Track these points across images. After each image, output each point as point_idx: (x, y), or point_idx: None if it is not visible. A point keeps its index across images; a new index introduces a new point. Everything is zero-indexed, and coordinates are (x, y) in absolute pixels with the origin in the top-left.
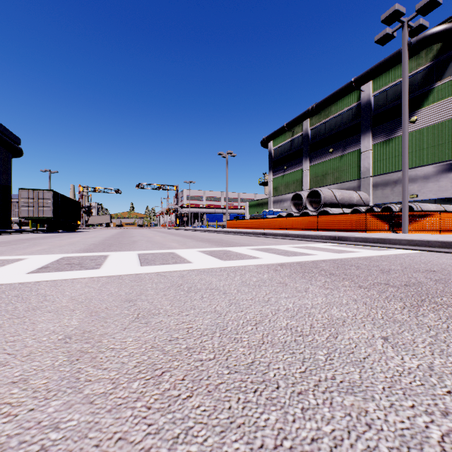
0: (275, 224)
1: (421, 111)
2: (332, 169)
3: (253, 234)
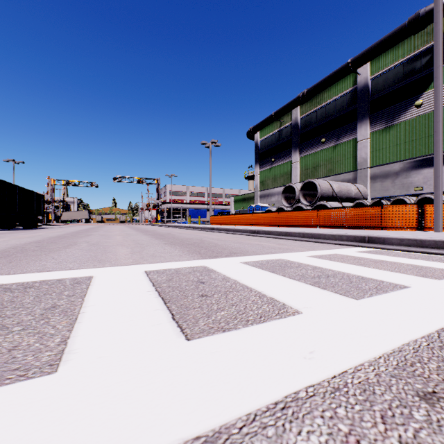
0: (265, 220)
1: (428, 93)
2: (325, 161)
3: (242, 232)
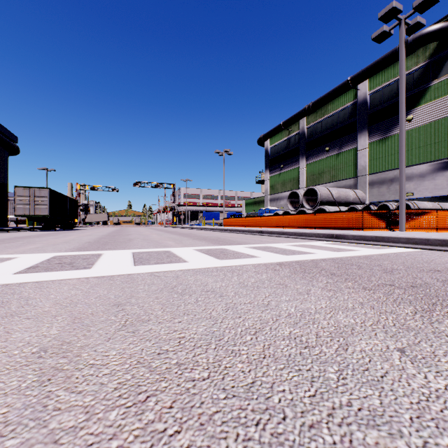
0: (271, 222)
1: (418, 109)
2: (329, 168)
3: (250, 232)
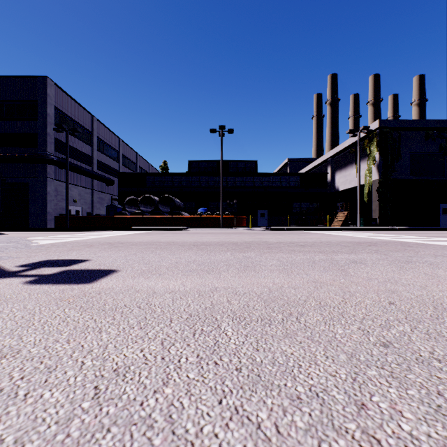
0: None
1: None
2: None
3: None
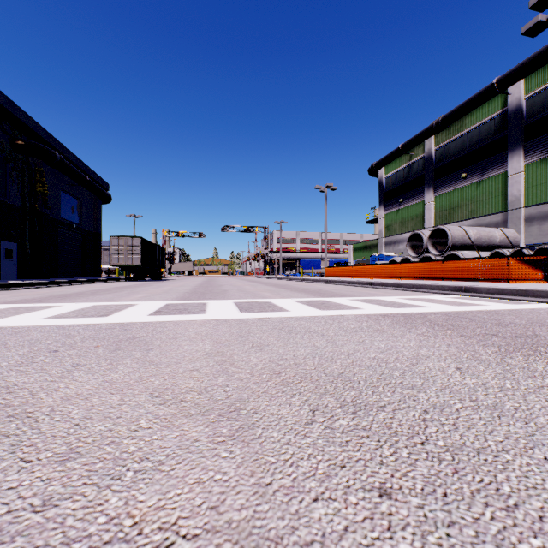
0: (385, 272)
1: None
2: (466, 200)
3: (358, 284)
